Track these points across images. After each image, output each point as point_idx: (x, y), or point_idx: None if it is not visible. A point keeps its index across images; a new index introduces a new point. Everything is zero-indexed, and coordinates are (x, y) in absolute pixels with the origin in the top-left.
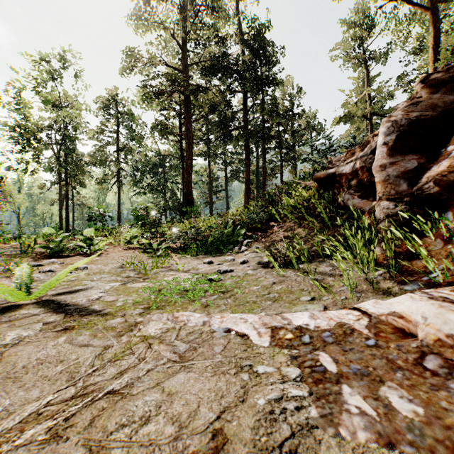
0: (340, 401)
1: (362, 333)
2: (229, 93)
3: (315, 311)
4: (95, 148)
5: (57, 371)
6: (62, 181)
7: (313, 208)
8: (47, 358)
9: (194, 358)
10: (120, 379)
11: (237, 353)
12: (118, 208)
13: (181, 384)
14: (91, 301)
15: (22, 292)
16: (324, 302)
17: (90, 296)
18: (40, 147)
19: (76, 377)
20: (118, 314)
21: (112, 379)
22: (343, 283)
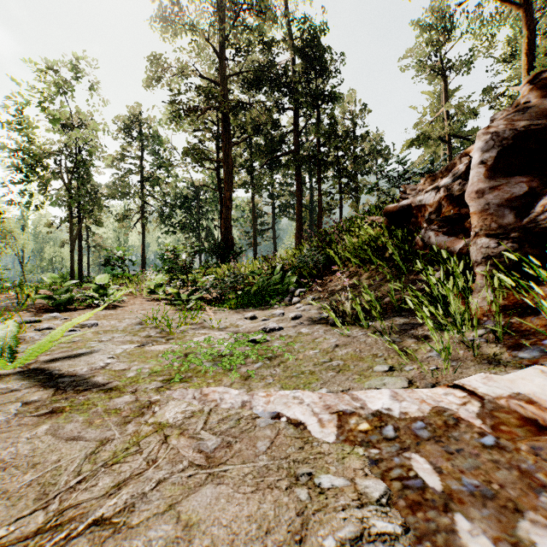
0: (455, 546)
1: (473, 426)
2: (277, 110)
3: (398, 389)
4: (114, 178)
5: (25, 482)
6: (75, 218)
7: (382, 250)
8: (15, 460)
9: (227, 461)
10: (115, 498)
11: (289, 453)
12: (142, 250)
13: (206, 505)
14: (94, 370)
15: (1, 359)
16: (407, 374)
17: (94, 363)
18: (48, 176)
19: (50, 494)
20: (127, 390)
21: (103, 497)
22: (431, 347)
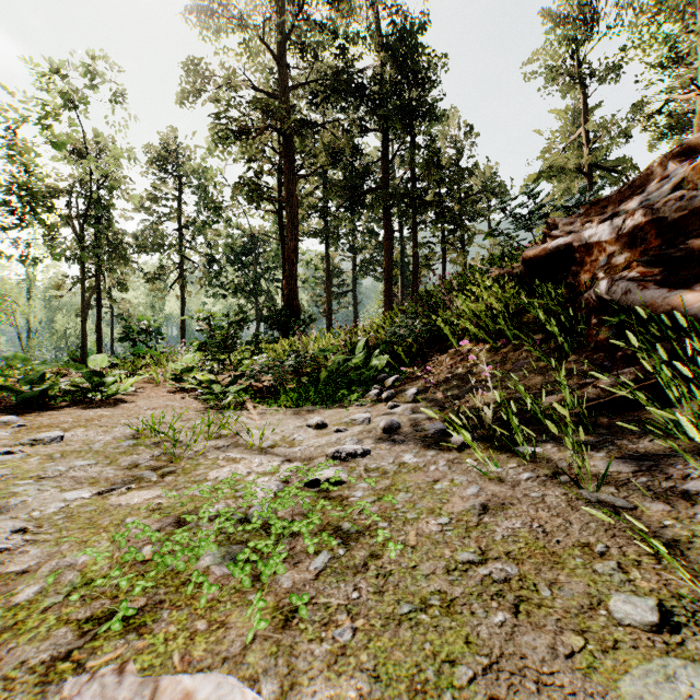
0: None
1: None
2: (358, 132)
3: None
4: (145, 225)
5: None
6: (91, 278)
7: (518, 317)
8: None
9: None
10: None
11: None
12: (181, 320)
13: None
14: None
15: None
16: None
17: None
18: (56, 222)
19: None
20: None
21: None
22: None
